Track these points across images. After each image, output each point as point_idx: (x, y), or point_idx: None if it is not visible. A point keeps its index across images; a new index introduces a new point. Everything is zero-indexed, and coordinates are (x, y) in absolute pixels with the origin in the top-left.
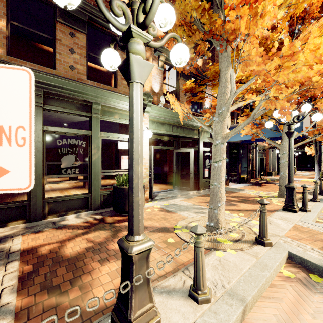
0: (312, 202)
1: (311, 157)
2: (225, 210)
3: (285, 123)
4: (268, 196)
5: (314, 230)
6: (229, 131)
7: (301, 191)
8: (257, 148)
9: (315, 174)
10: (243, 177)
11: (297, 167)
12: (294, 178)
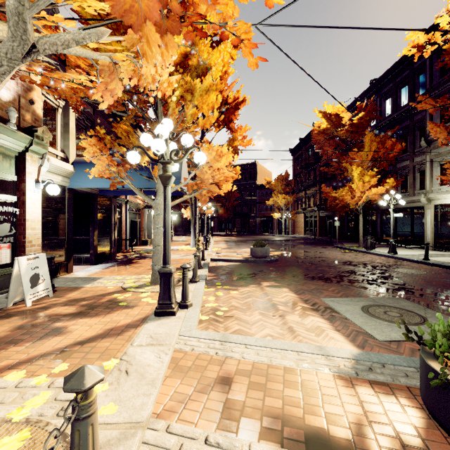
0: (192, 284)
1: (187, 220)
2: (19, 366)
3: (159, 160)
4: (136, 286)
5: (201, 353)
6: (72, 167)
7: (179, 265)
8: (128, 206)
9: (190, 239)
10: (103, 252)
11: (174, 232)
12: (172, 246)
